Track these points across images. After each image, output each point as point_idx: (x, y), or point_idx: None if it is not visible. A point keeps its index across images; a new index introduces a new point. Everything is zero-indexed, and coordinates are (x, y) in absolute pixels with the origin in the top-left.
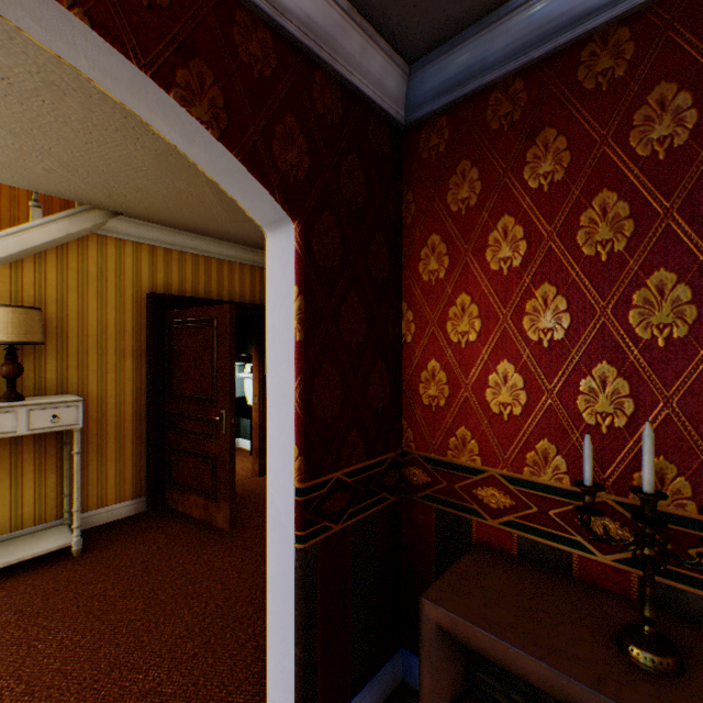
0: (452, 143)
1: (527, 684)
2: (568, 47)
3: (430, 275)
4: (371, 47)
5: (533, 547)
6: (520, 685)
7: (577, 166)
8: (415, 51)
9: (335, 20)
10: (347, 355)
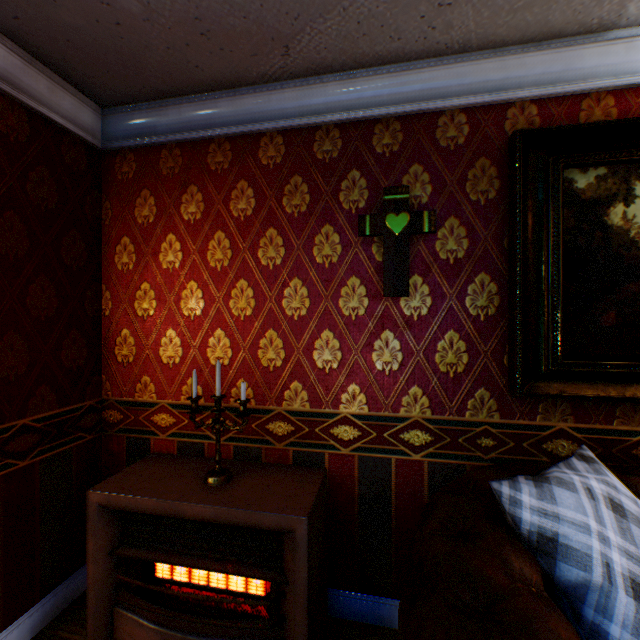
0: (139, 174)
1: (156, 519)
2: (204, 140)
3: (123, 266)
4: (61, 90)
5: (186, 446)
6: (151, 521)
7: (208, 213)
8: (105, 101)
9: (18, 64)
10: (37, 326)
